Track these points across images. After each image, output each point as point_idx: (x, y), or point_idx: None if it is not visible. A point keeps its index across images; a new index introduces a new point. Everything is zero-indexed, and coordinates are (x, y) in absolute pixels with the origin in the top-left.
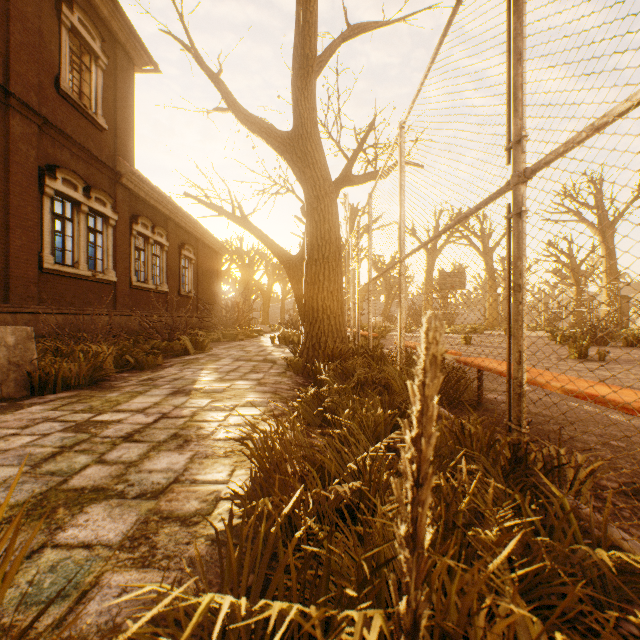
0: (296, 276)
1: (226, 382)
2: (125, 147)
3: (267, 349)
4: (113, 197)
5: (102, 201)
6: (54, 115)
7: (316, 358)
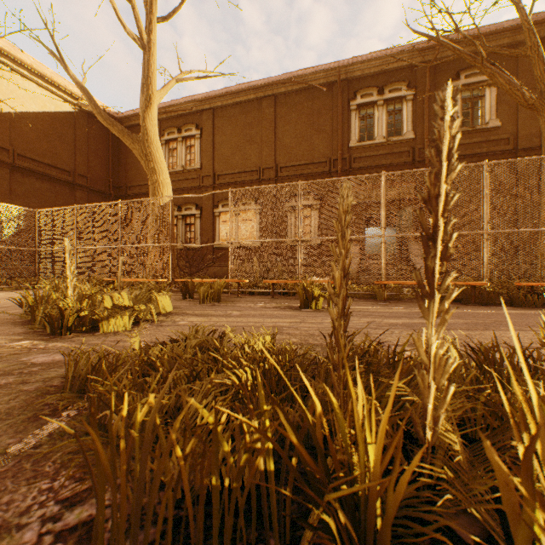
0: None
1: None
2: None
3: None
4: None
5: None
6: None
7: None
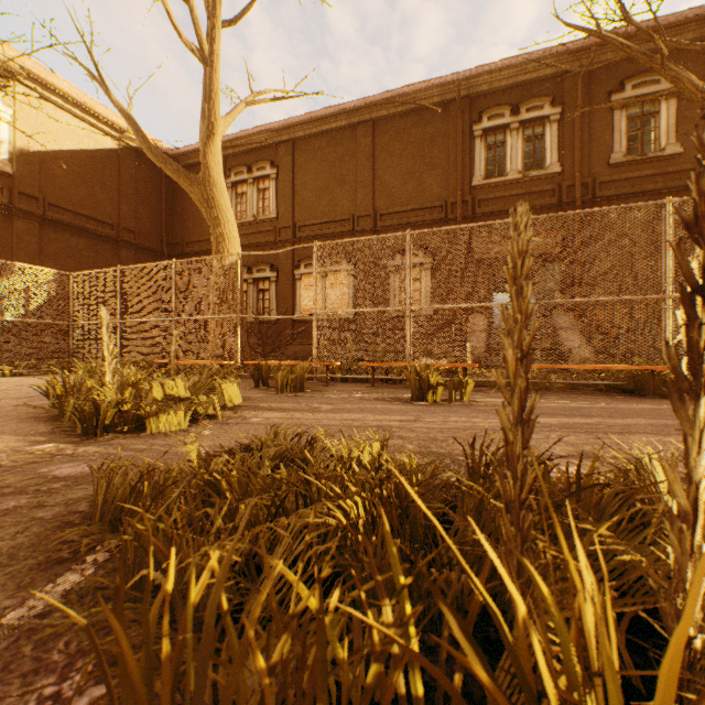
0: None
1: None
2: None
3: None
4: None
5: None
6: None
7: None
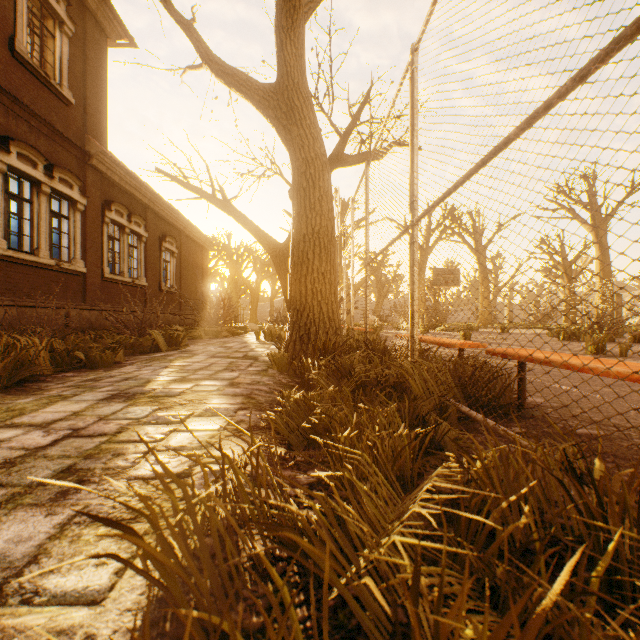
0: (283, 265)
1: (188, 382)
2: (96, 126)
3: (250, 345)
4: (81, 179)
5: (68, 183)
6: (8, 80)
7: (304, 353)
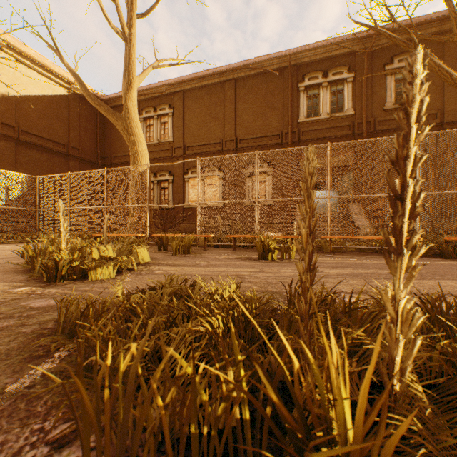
0: None
1: None
2: None
3: None
4: None
5: None
6: None
7: None
